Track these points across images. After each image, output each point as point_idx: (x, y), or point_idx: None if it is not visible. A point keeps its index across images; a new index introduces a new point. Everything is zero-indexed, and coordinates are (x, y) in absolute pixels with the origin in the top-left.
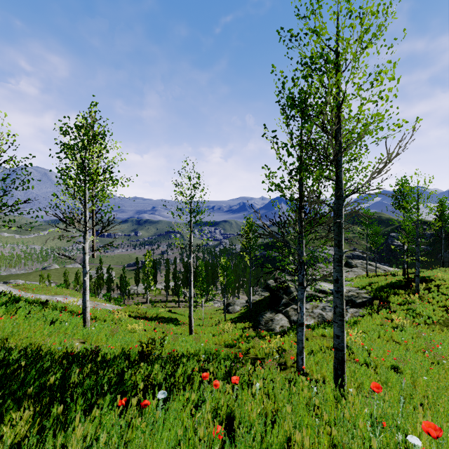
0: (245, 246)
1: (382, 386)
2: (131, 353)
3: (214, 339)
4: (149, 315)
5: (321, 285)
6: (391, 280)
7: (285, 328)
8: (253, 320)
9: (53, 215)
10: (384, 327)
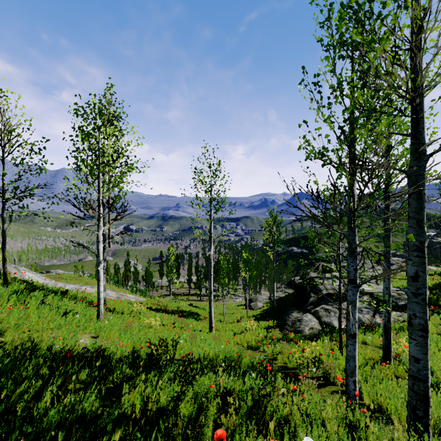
0: (269, 240)
1: None
2: (141, 353)
3: (235, 338)
4: (170, 308)
5: None
6: (440, 281)
7: (317, 331)
8: (277, 318)
9: (66, 201)
10: None
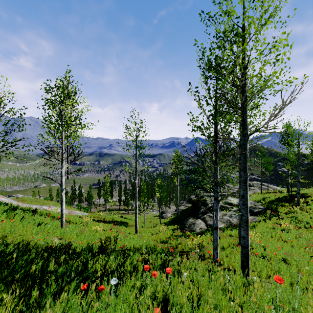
0: (175, 171)
1: (277, 274)
2: (94, 247)
3: (152, 237)
4: (107, 219)
5: (229, 199)
6: (279, 196)
7: (203, 230)
8: (180, 223)
9: (40, 149)
10: (275, 230)
